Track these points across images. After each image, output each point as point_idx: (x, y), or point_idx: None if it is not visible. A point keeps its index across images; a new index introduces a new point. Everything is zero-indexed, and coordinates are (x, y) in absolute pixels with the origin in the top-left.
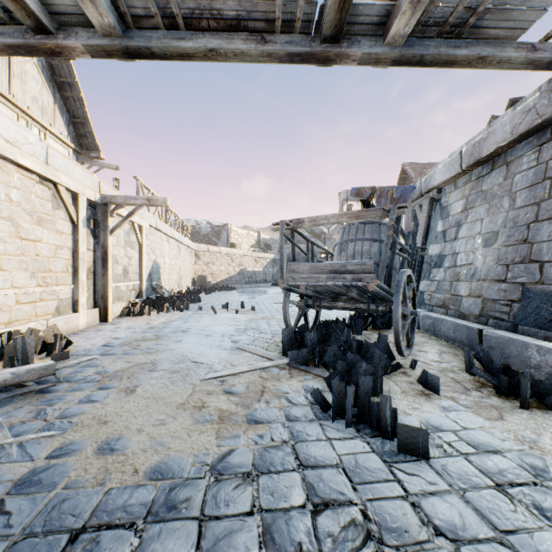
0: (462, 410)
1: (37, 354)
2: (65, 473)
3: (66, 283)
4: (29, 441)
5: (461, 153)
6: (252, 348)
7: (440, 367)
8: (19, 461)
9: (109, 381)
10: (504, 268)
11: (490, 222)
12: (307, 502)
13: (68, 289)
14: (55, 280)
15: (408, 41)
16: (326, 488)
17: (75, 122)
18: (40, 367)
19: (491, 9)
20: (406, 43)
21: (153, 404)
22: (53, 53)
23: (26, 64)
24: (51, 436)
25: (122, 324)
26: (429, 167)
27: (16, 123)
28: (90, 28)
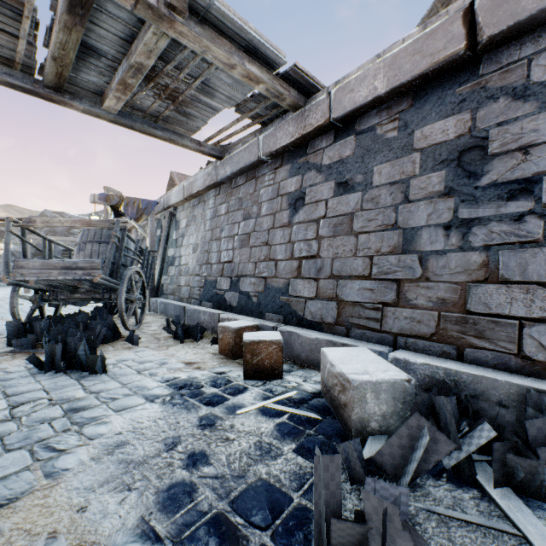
0: (148, 350)
1: None
2: None
3: None
4: None
5: (184, 186)
6: None
7: (153, 333)
8: None
9: None
10: (200, 267)
11: (196, 237)
12: (9, 407)
13: None
14: None
15: (121, 113)
16: (26, 399)
17: None
18: None
19: (171, 117)
20: (120, 113)
21: None
22: None
23: None
24: None
25: None
26: None
27: None
28: None
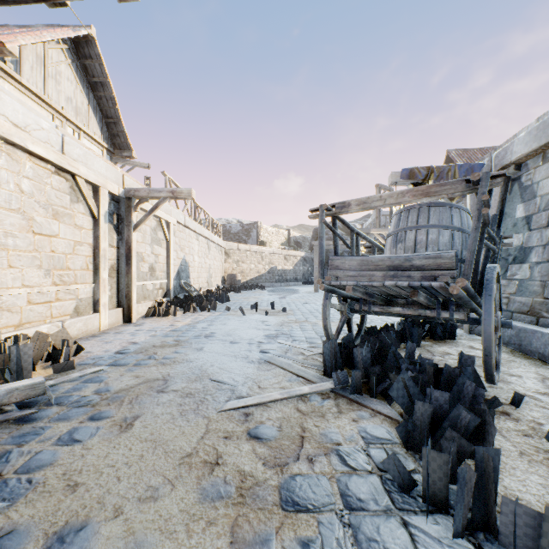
0: None
1: (44, 361)
2: None
3: (86, 281)
4: None
5: None
6: (284, 363)
7: None
8: None
9: (106, 407)
10: None
11: None
12: None
13: (88, 288)
14: (74, 279)
15: None
16: None
17: (108, 121)
18: (24, 386)
19: None
20: None
21: (148, 454)
22: None
23: (60, 65)
24: None
25: (144, 326)
26: (479, 153)
27: (28, 107)
28: None
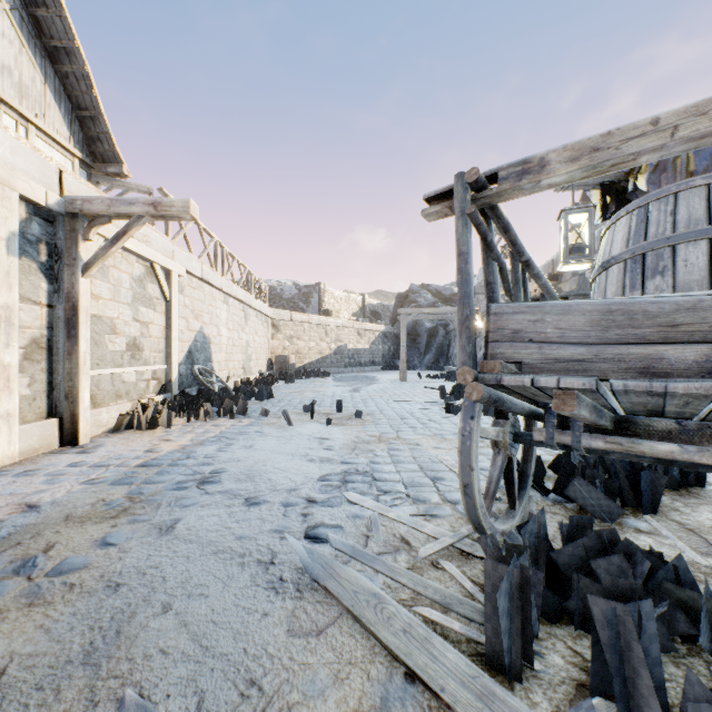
0: None
1: None
2: None
3: None
4: None
5: None
6: (364, 594)
7: None
8: None
9: None
10: None
11: None
12: None
13: None
14: None
15: None
16: None
17: (81, 116)
18: None
19: None
20: None
21: None
22: None
23: None
24: None
25: (95, 453)
26: None
27: None
28: None
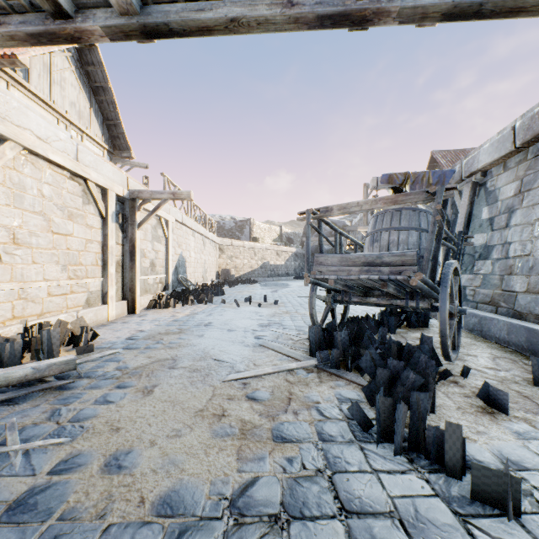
0: None
1: (65, 345)
2: (64, 497)
3: (96, 276)
4: (36, 448)
5: (514, 128)
6: (276, 346)
7: (498, 377)
8: (20, 475)
9: (128, 379)
10: None
11: None
12: None
13: (98, 282)
14: (85, 273)
15: None
16: None
17: (109, 124)
18: (60, 362)
19: None
20: None
21: (169, 409)
22: (73, 40)
23: (65, 71)
24: (59, 444)
25: (148, 316)
26: (461, 154)
27: (48, 121)
28: (108, 8)
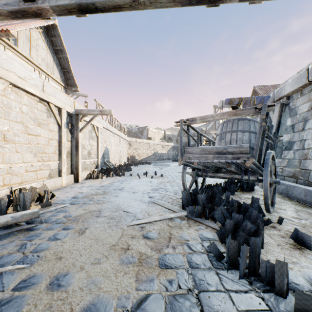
0: None
1: (35, 202)
2: (20, 308)
3: (55, 160)
4: (7, 271)
5: (307, 69)
6: (161, 203)
7: (301, 223)
8: None
9: (70, 223)
10: None
11: None
12: None
13: (56, 163)
14: (48, 158)
15: None
16: None
17: (64, 71)
18: (29, 213)
19: None
20: None
21: (94, 244)
22: (37, 15)
23: (38, 40)
24: (22, 268)
25: (86, 184)
26: (271, 88)
27: (25, 67)
28: None
